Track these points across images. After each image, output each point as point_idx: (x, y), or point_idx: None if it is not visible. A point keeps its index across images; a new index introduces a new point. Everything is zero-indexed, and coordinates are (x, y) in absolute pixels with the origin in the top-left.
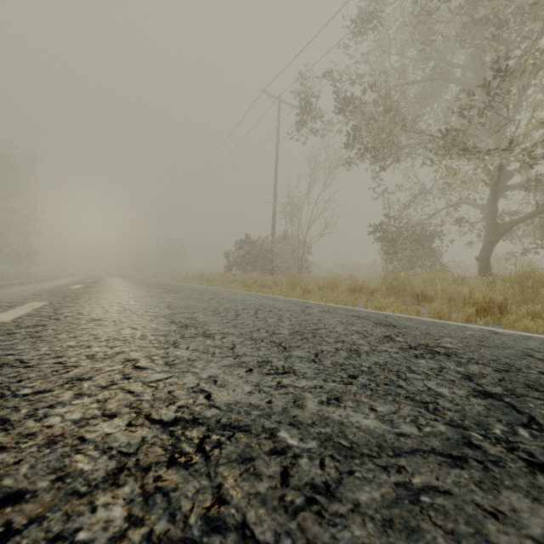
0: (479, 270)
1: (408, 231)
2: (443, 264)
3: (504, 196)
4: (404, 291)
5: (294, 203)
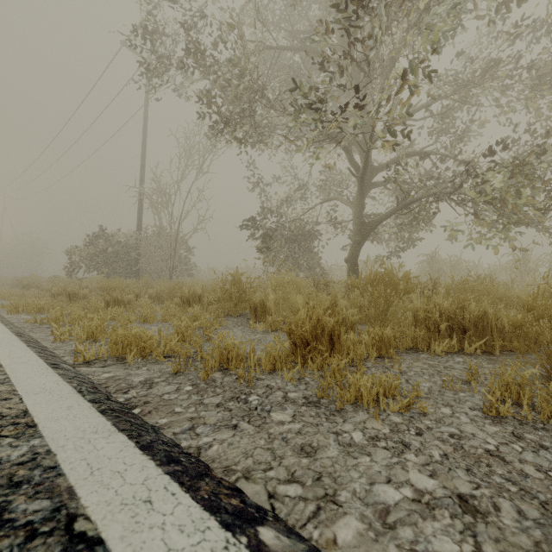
0: (348, 273)
1: (286, 230)
2: (322, 267)
3: (373, 198)
4: (245, 302)
5: (162, 190)
